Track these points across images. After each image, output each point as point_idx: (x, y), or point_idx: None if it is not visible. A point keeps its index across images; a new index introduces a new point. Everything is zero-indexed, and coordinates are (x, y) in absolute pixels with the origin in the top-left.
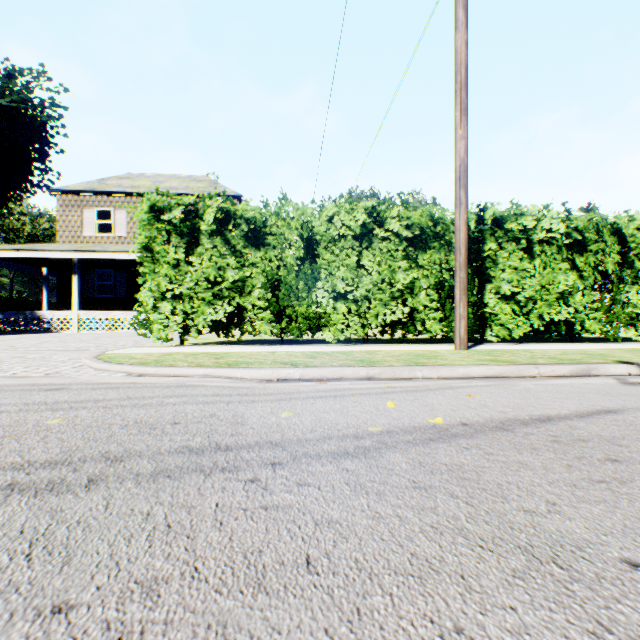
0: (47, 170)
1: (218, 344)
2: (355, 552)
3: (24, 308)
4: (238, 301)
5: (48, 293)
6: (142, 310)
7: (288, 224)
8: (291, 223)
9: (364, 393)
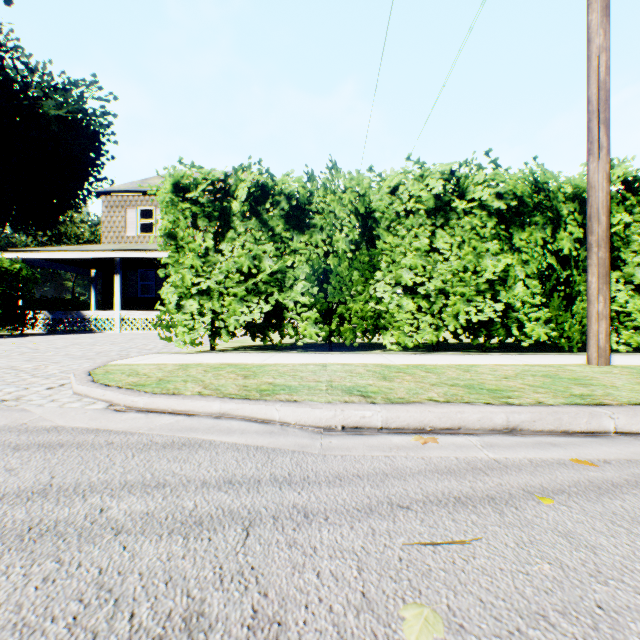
0: (102, 179)
1: (254, 349)
2: None
3: (80, 309)
4: (277, 297)
5: (96, 294)
6: (164, 309)
7: (339, 199)
8: (343, 196)
9: (550, 488)
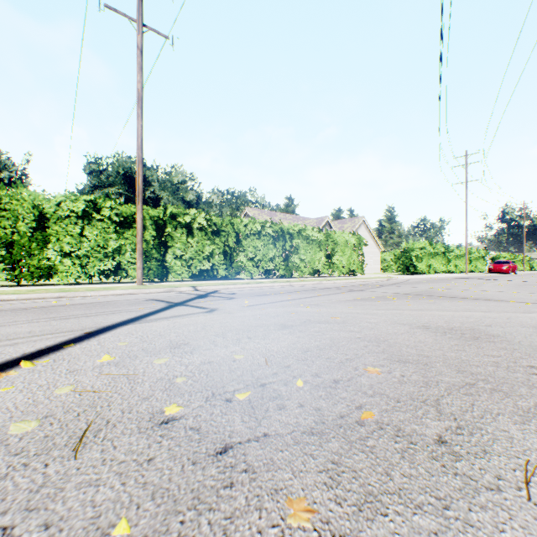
0: None
1: None
2: (5, 316)
3: None
4: None
5: None
6: None
7: (23, 203)
8: (24, 204)
9: (49, 301)
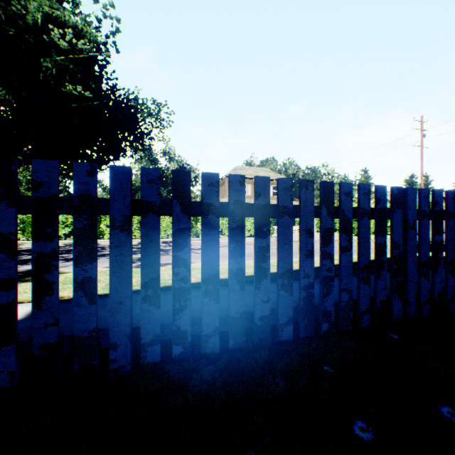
0: None
1: None
2: None
3: None
4: None
5: None
6: None
7: None
8: None
9: None
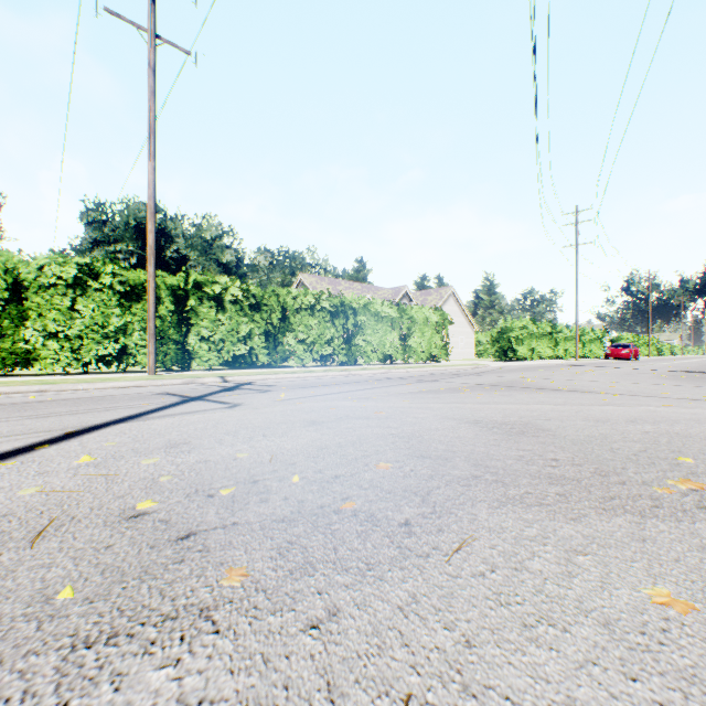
0: None
1: None
2: None
3: None
4: None
5: None
6: None
7: None
8: None
9: (26, 396)
